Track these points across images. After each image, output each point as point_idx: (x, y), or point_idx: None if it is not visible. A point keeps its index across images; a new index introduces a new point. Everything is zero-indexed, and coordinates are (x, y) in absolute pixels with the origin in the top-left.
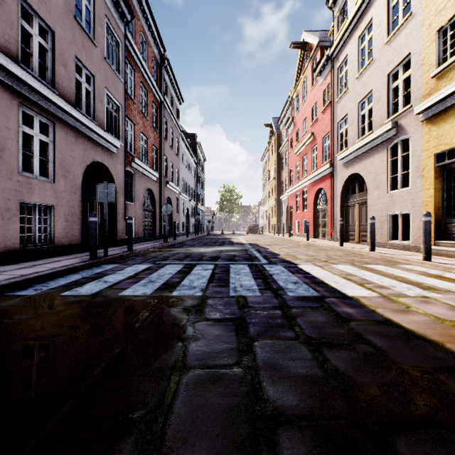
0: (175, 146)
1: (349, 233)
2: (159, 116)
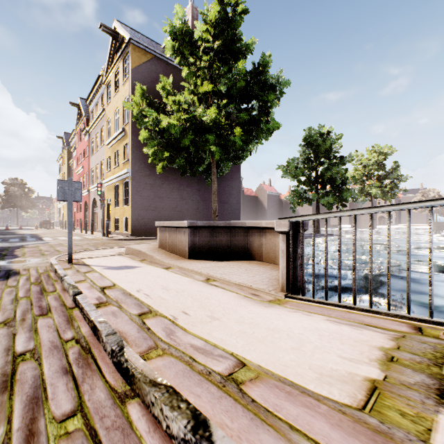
0: None
1: (95, 227)
2: None
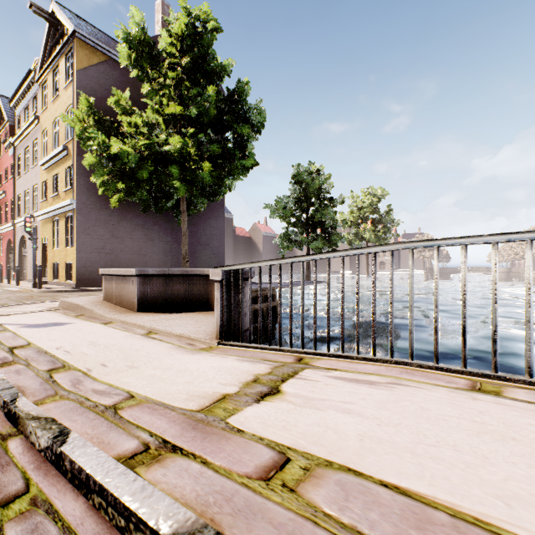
0: None
1: (25, 274)
2: None
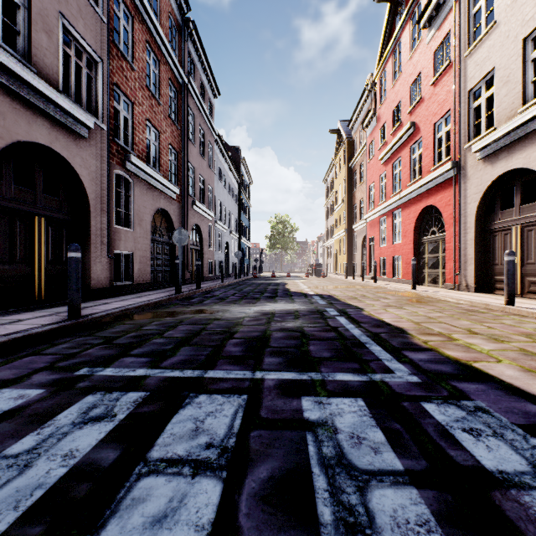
0: (207, 155)
1: (494, 278)
2: (181, 106)
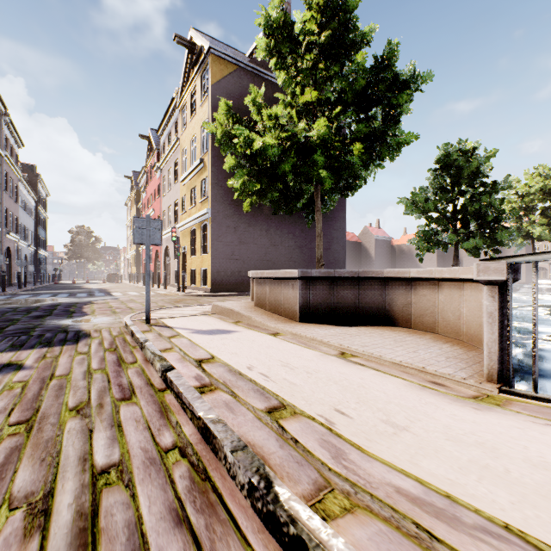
0: (14, 194)
1: (168, 280)
2: None
